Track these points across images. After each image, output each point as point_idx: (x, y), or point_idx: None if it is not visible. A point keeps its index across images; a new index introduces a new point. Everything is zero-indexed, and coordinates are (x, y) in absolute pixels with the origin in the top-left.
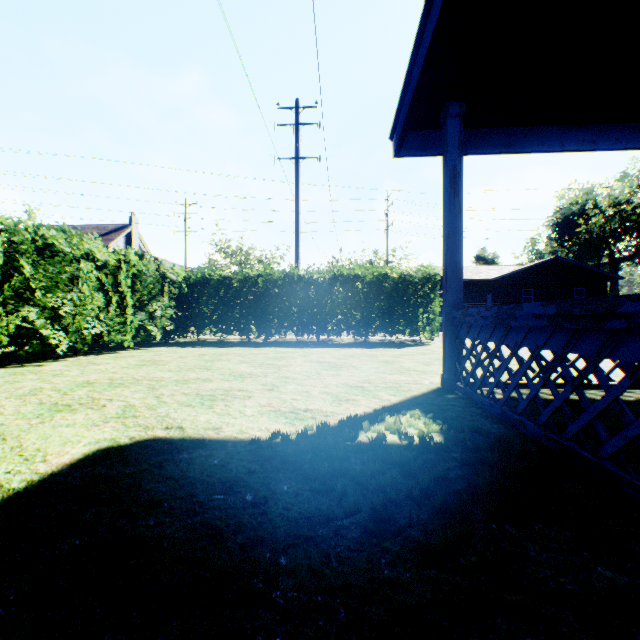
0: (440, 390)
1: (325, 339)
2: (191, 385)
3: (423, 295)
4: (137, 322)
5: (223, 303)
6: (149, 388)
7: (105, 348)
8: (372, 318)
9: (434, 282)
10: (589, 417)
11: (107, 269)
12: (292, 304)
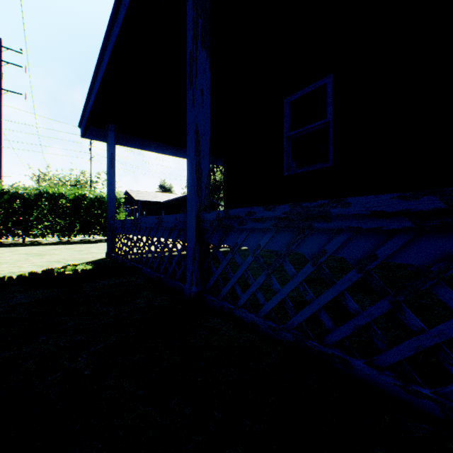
0: (104, 258)
1: (32, 241)
2: None
3: None
4: None
5: None
6: None
7: None
8: (75, 224)
9: (120, 202)
10: (137, 253)
11: None
12: None
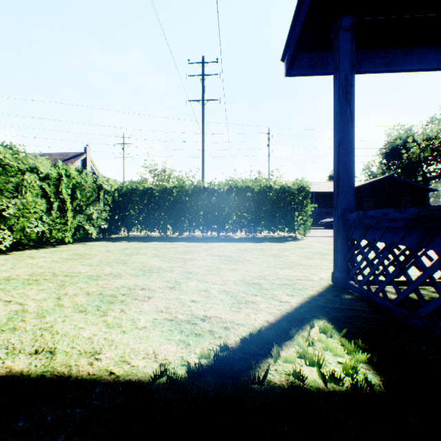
0: (334, 288)
1: (224, 235)
2: (100, 282)
3: (298, 202)
4: (76, 222)
5: (146, 208)
6: (58, 286)
7: (53, 242)
8: (259, 219)
9: (306, 192)
10: None
11: (50, 180)
12: (199, 209)
